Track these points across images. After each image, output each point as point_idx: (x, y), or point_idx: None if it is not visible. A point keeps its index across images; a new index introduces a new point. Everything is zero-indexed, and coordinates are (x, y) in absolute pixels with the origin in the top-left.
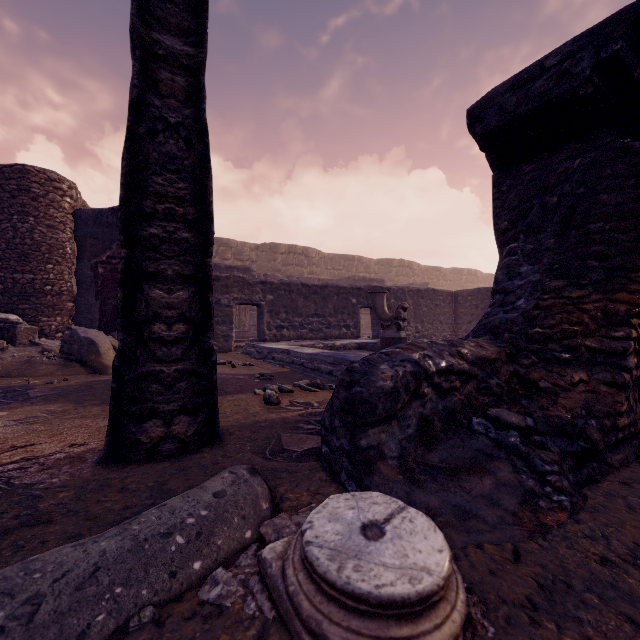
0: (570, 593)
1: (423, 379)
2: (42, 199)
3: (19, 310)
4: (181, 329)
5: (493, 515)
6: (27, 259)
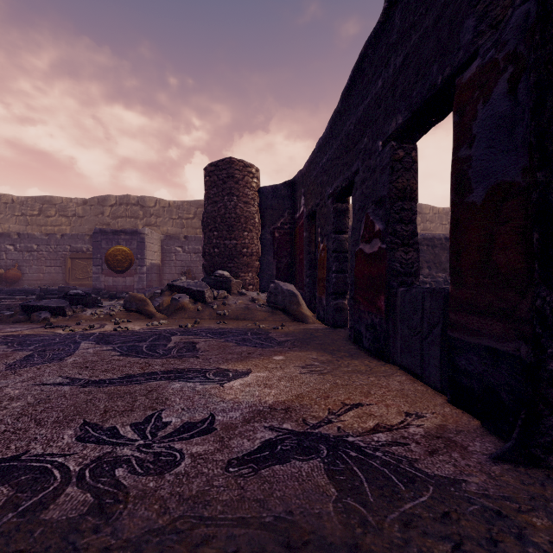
0: None
1: None
2: (241, 182)
3: (228, 268)
4: None
5: None
6: (232, 229)
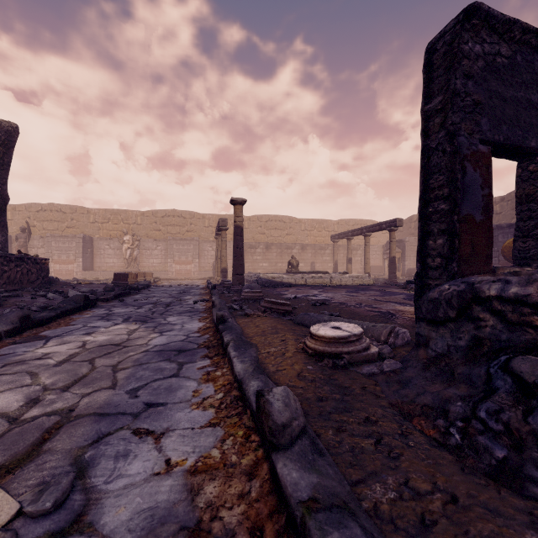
0: (340, 392)
1: (474, 301)
2: None
3: None
4: (440, 261)
5: (409, 395)
6: None
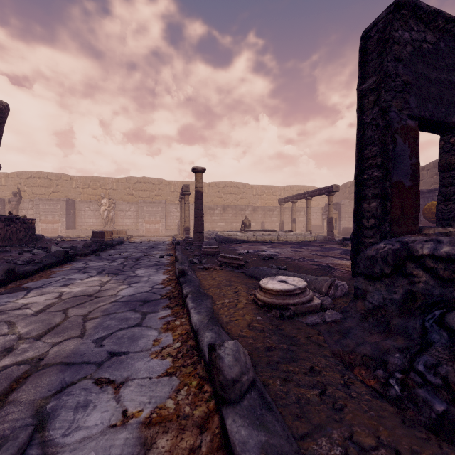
0: (287, 341)
1: (408, 258)
2: None
3: None
4: (373, 222)
5: (350, 344)
6: None
